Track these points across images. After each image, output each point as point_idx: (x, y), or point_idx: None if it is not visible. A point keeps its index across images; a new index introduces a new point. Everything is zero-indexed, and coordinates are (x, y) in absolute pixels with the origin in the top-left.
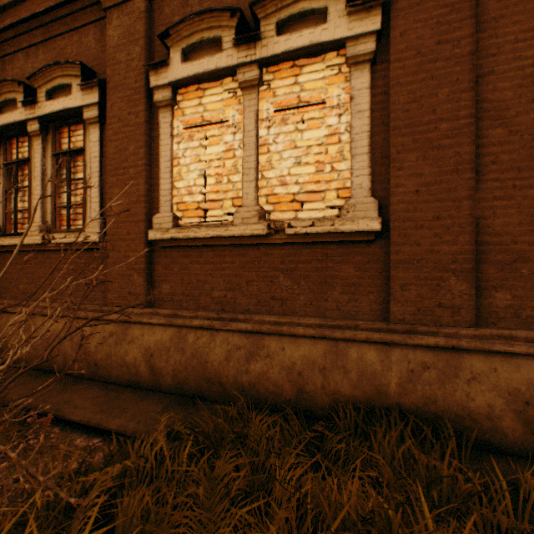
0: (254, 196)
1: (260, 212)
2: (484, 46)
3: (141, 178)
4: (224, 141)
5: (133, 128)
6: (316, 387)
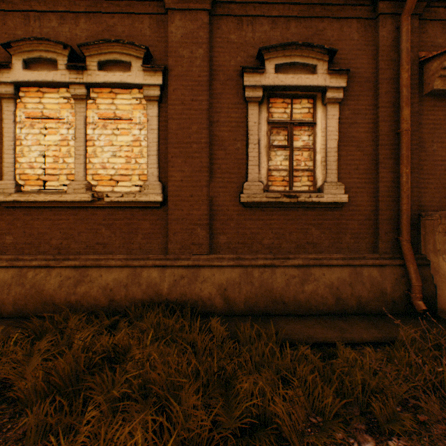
0: (83, 174)
1: (88, 185)
2: (215, 106)
3: None
4: (60, 132)
5: None
6: (122, 297)
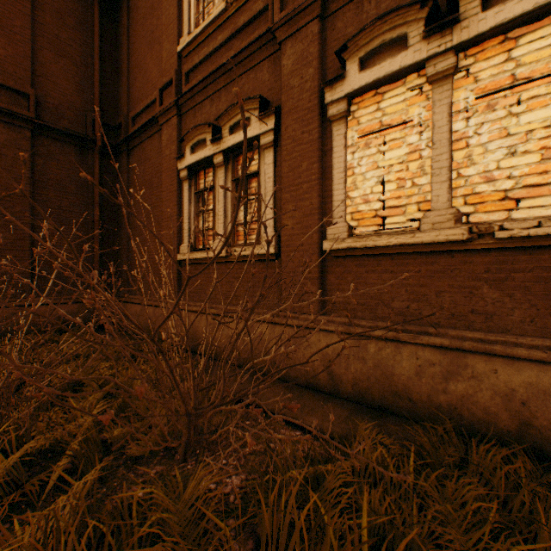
0: (446, 198)
1: (456, 215)
2: None
3: (314, 191)
4: (405, 143)
5: (306, 145)
6: (550, 423)
